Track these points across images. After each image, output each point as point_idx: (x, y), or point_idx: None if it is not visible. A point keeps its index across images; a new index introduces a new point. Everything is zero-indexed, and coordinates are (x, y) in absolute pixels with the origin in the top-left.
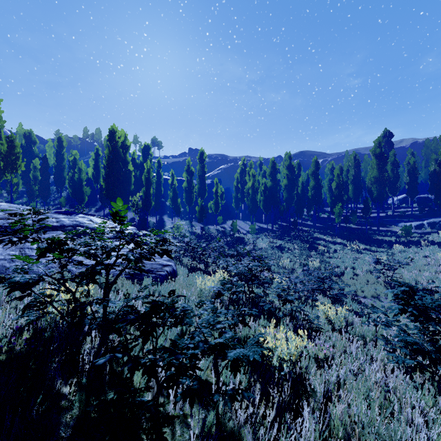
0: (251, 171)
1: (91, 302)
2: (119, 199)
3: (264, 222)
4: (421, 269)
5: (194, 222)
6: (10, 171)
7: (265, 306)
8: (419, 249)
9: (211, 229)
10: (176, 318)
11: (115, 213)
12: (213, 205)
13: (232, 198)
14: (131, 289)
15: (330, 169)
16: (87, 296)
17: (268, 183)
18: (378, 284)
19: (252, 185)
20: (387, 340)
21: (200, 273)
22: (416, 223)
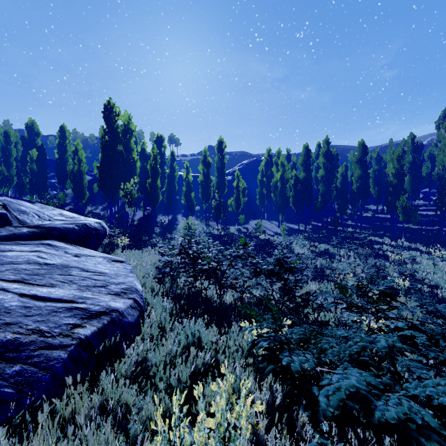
0: (280, 160)
1: None
2: None
3: (294, 222)
4: None
5: (212, 222)
6: None
7: None
8: None
9: (232, 230)
10: None
11: None
12: (234, 202)
13: (255, 196)
14: None
15: (375, 158)
16: None
17: (300, 174)
18: None
19: (281, 176)
20: None
21: (204, 317)
22: None
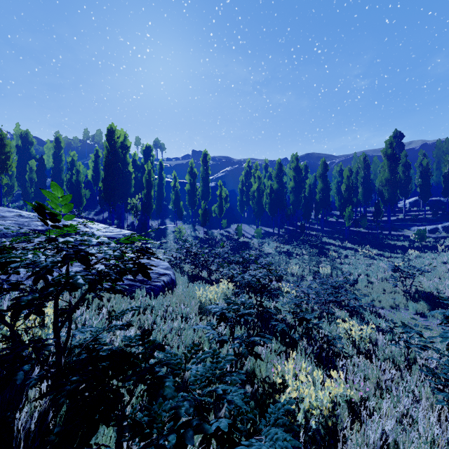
0: (257, 173)
1: (24, 347)
2: (55, 185)
3: (270, 226)
4: (441, 277)
5: (197, 226)
6: (0, 171)
7: (278, 326)
8: (437, 255)
9: (215, 234)
10: (148, 386)
11: (39, 207)
12: (217, 208)
13: (237, 201)
14: (117, 306)
15: (338, 171)
16: (41, 326)
17: (274, 185)
18: (396, 294)
19: (258, 187)
20: (434, 373)
21: (202, 283)
22: (430, 227)
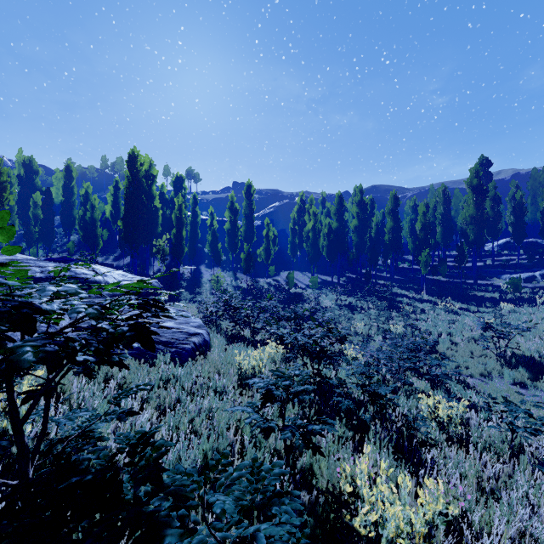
0: (312, 209)
1: None
2: None
3: (328, 274)
4: (543, 337)
5: (239, 274)
6: None
7: (342, 404)
8: (535, 309)
9: (261, 283)
10: None
11: None
12: (264, 252)
13: (287, 243)
14: (131, 377)
15: (411, 207)
16: (6, 413)
17: (333, 224)
18: (488, 358)
19: (313, 226)
20: None
21: (244, 344)
22: (525, 275)
